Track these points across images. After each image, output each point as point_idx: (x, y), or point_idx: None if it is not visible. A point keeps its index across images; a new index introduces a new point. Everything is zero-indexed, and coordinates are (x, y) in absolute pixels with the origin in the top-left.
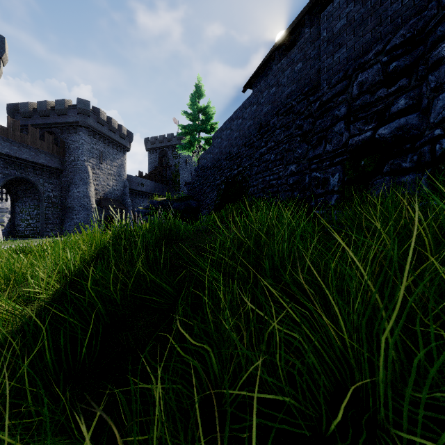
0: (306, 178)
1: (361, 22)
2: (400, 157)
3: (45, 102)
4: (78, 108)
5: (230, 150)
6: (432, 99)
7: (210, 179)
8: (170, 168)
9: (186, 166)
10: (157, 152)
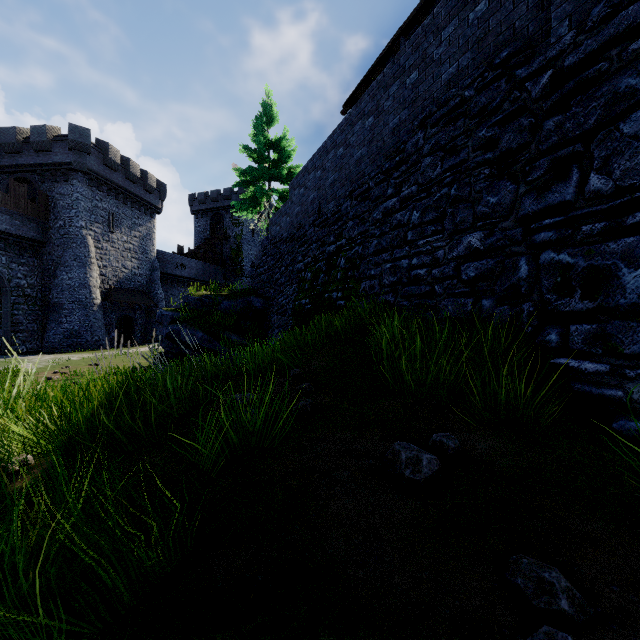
0: (522, 266)
1: None
2: None
3: (14, 129)
4: (70, 141)
5: (321, 207)
6: None
7: (285, 261)
8: (227, 241)
9: (253, 238)
10: (208, 216)
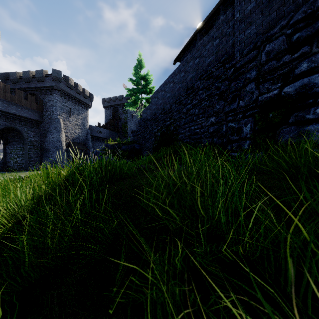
0: (224, 127)
1: (267, 4)
2: (304, 110)
3: (28, 72)
4: (53, 76)
5: (164, 106)
6: None
7: (149, 128)
8: (120, 120)
9: (132, 119)
10: (111, 109)
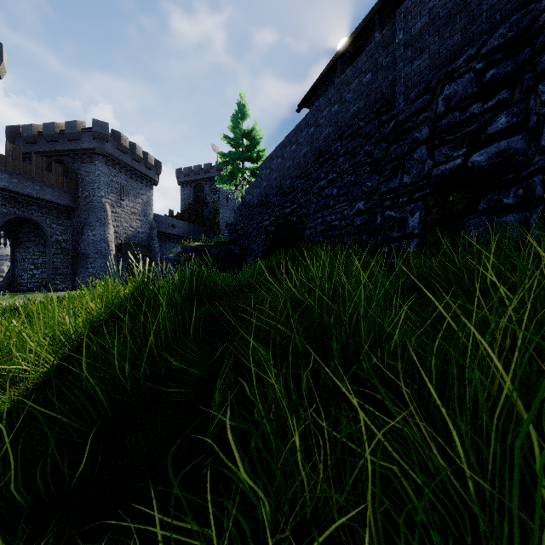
0: (378, 218)
1: (447, 20)
2: (501, 191)
3: (53, 124)
4: (94, 132)
5: (281, 183)
6: (543, 115)
7: (256, 220)
8: (207, 206)
9: (227, 203)
10: (192, 186)
